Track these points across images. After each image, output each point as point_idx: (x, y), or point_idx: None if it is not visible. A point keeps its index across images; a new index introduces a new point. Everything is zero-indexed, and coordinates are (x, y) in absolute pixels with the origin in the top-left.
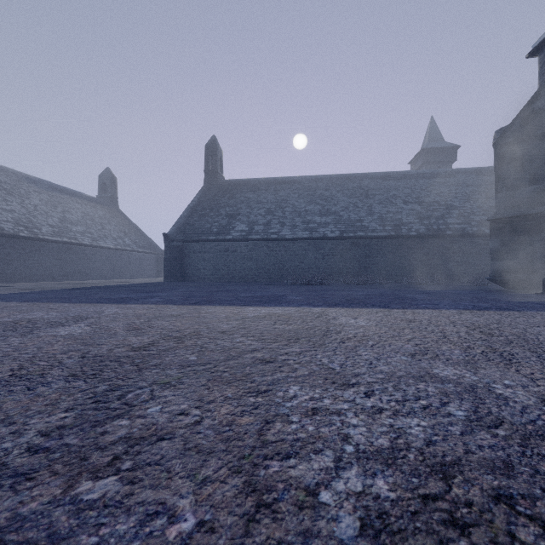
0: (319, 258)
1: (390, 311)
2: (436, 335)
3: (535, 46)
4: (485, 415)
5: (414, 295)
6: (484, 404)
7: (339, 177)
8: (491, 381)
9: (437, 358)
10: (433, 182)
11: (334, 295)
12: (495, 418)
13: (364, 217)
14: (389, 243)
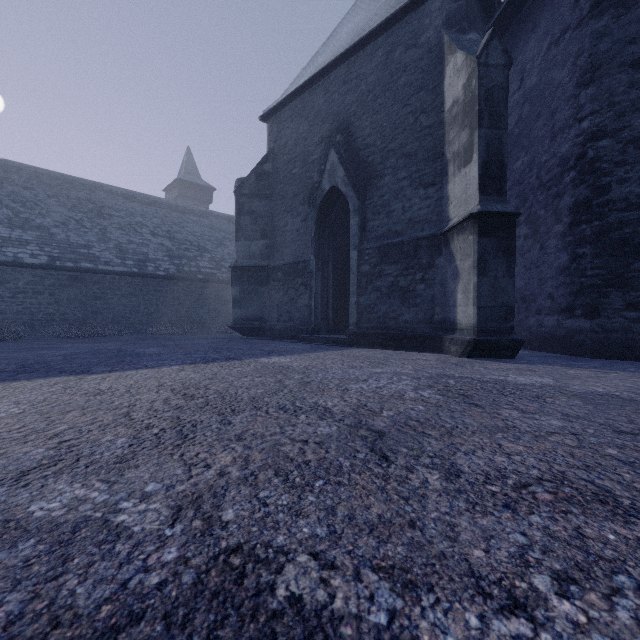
0: (6, 296)
1: (83, 379)
2: (117, 413)
3: (265, 112)
4: (29, 625)
5: (147, 348)
6: (62, 575)
7: (53, 176)
8: (128, 493)
9: (72, 466)
10: (187, 218)
11: (4, 358)
12: (46, 622)
13: (93, 242)
14: (131, 283)
